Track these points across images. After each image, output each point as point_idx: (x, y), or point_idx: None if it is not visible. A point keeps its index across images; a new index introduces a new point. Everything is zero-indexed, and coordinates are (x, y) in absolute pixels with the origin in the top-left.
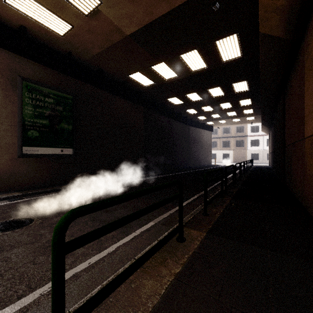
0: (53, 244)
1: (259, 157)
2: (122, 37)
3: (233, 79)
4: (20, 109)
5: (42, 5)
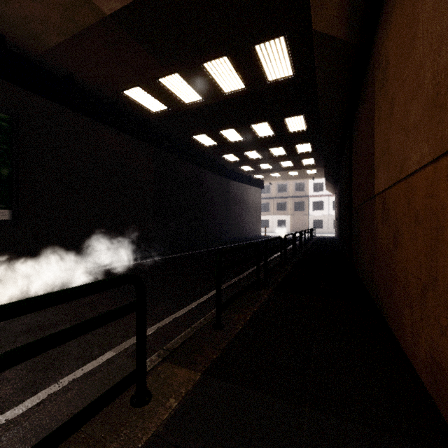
0: None
1: (324, 224)
2: (99, 17)
3: (285, 111)
4: None
5: None
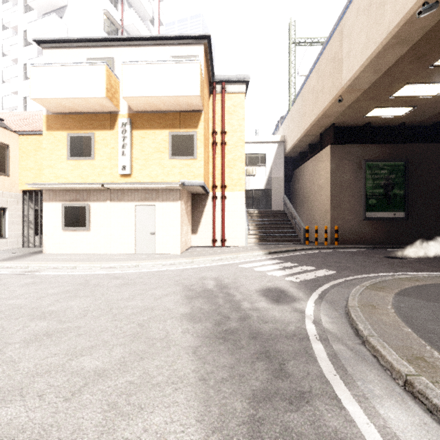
0: None
1: None
2: None
3: None
4: (364, 184)
5: (392, 107)
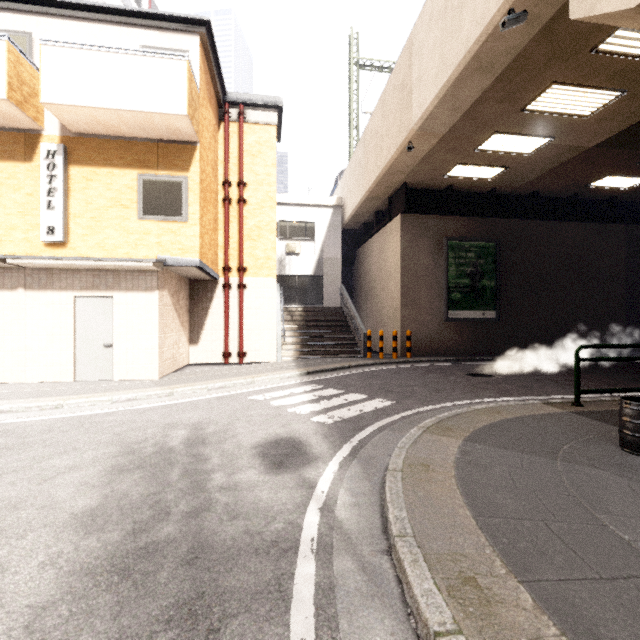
0: (575, 356)
1: None
2: (581, 151)
3: None
4: (445, 272)
5: (479, 166)
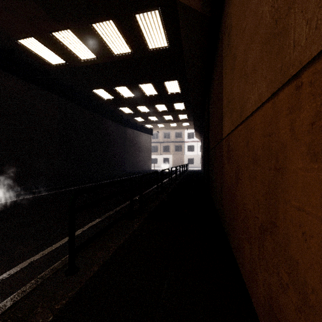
0: None
1: (194, 161)
2: None
3: (164, 76)
4: None
5: None
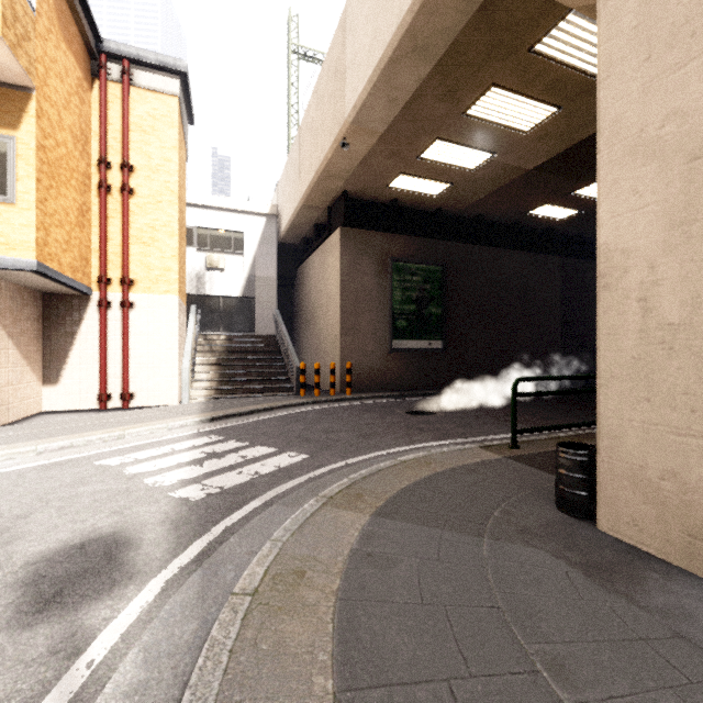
0: (512, 391)
1: None
2: (521, 174)
3: None
4: (390, 296)
5: (423, 178)
